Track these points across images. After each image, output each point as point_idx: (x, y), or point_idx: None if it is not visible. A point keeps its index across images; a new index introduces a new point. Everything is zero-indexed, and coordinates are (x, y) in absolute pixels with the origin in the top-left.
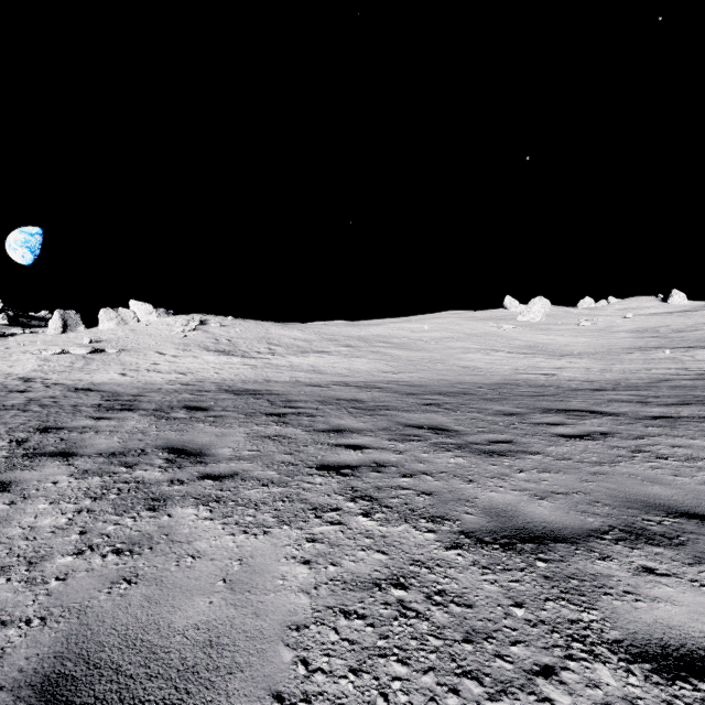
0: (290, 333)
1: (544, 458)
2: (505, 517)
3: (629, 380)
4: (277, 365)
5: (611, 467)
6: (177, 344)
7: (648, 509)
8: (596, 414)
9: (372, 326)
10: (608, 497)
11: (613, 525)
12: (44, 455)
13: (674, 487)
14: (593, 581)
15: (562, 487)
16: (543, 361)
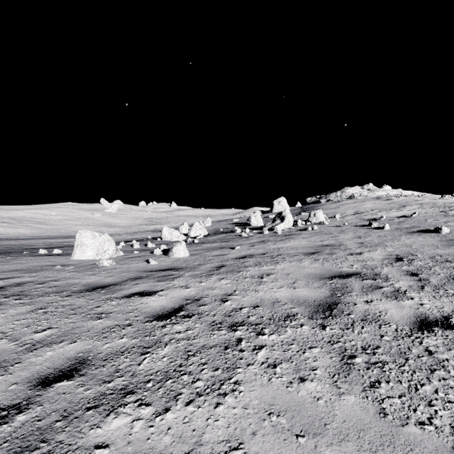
0: None
1: None
2: (72, 239)
3: (121, 233)
4: None
5: None
6: None
7: None
8: None
9: (15, 211)
10: None
11: None
12: None
13: None
14: None
15: None
16: (105, 229)
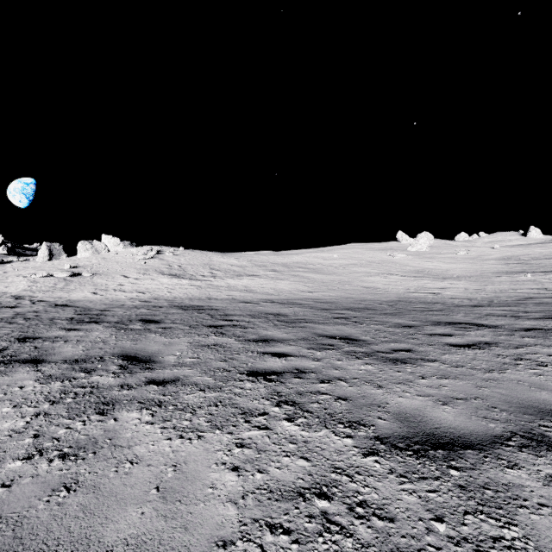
0: (228, 260)
1: (441, 365)
2: (414, 422)
3: (500, 298)
4: (217, 285)
5: (500, 374)
6: (139, 269)
7: (541, 415)
8: (478, 326)
9: (293, 255)
10: (503, 402)
11: (513, 431)
12: (18, 362)
13: None
14: (506, 491)
15: (461, 393)
16: (429, 283)
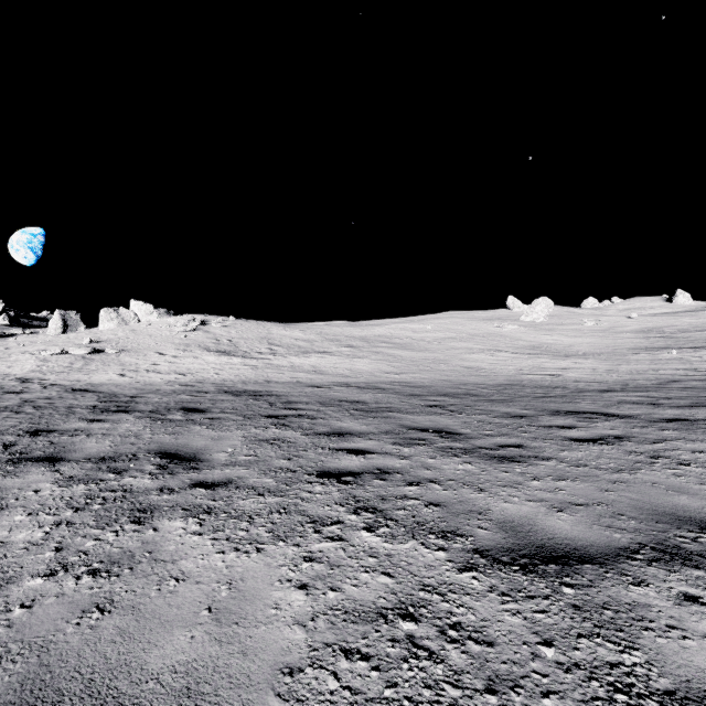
0: (291, 333)
1: (558, 464)
2: (522, 532)
3: (637, 381)
4: (277, 365)
5: (631, 475)
6: (178, 344)
7: (678, 523)
8: (607, 417)
9: (374, 326)
10: (633, 509)
11: (642, 543)
12: (30, 460)
13: (703, 497)
14: (629, 612)
15: (581, 497)
16: (548, 362)
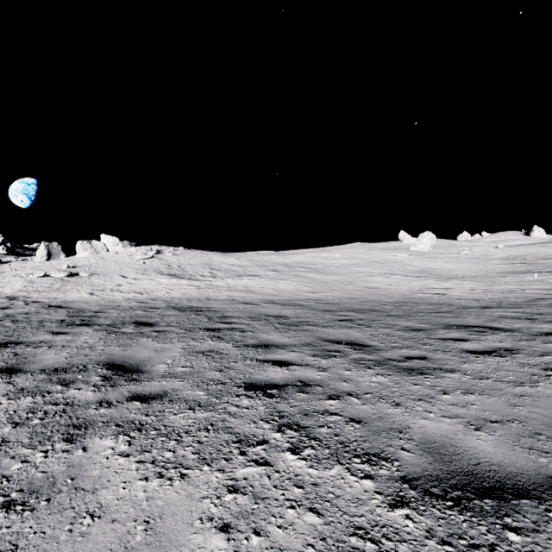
0: (228, 260)
1: (463, 377)
2: (446, 455)
3: (509, 299)
4: (217, 286)
5: (533, 388)
6: (138, 269)
7: None
8: (493, 330)
9: (294, 255)
10: (547, 427)
11: None
12: None
13: None
14: None
15: (493, 413)
16: (434, 283)
